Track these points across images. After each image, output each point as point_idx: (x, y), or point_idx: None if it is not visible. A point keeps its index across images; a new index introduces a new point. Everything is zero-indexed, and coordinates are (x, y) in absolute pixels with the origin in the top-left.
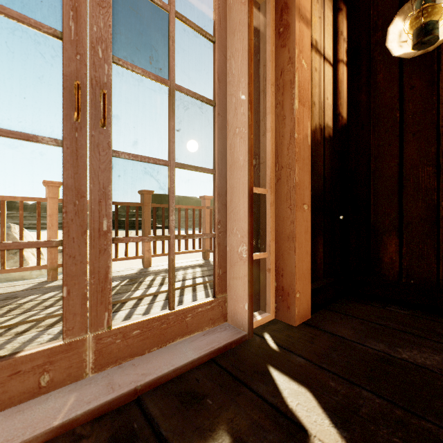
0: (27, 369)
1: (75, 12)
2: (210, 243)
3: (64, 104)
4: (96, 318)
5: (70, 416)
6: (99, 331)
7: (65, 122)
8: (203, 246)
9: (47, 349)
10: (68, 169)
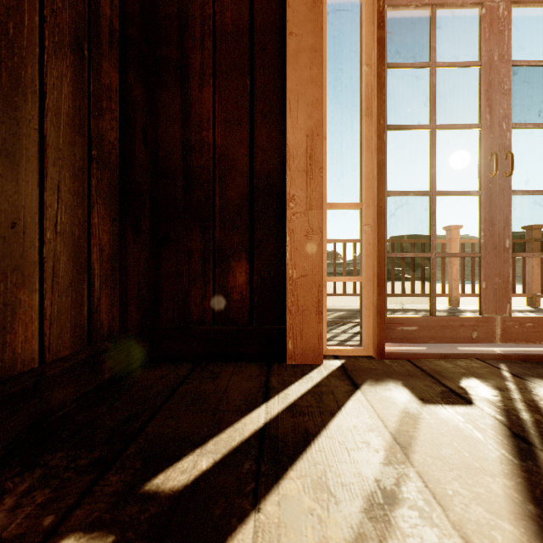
0: (466, 325)
1: (489, 107)
2: (541, 286)
3: (483, 168)
4: (501, 306)
5: (505, 352)
6: (503, 316)
7: (483, 180)
8: (527, 290)
9: (475, 317)
10: (485, 209)
